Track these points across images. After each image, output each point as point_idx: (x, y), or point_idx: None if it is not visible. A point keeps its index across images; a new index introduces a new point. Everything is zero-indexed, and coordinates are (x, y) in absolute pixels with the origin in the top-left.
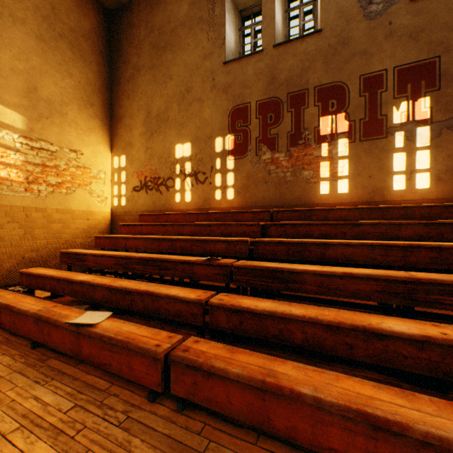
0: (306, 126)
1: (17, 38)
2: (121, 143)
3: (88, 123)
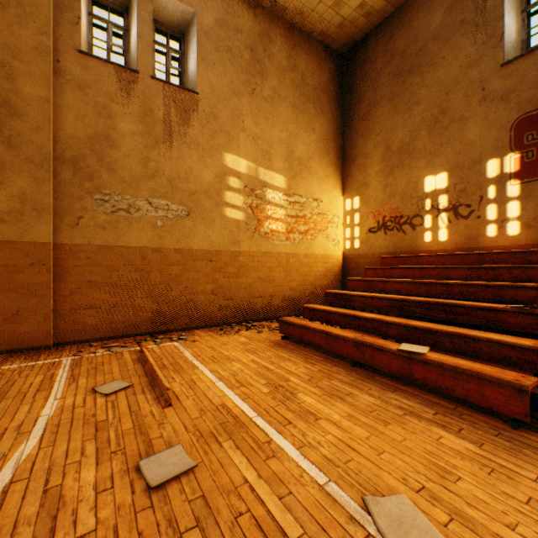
0: None
1: (281, 114)
2: (353, 184)
3: (325, 171)
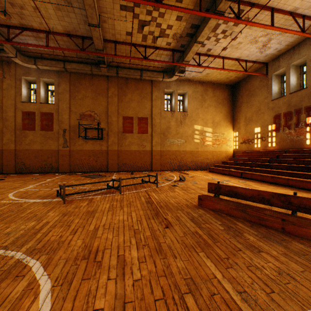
0: (301, 121)
1: (210, 110)
2: (236, 128)
3: (226, 124)
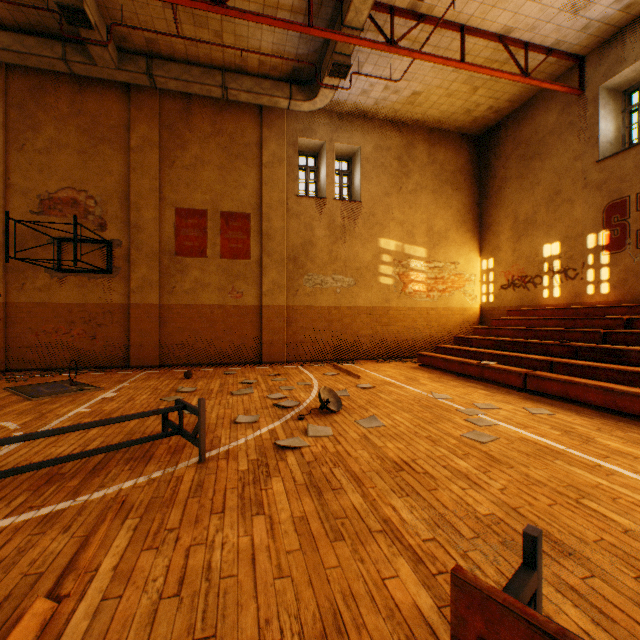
0: None
1: (422, 200)
2: (488, 248)
3: (462, 238)
